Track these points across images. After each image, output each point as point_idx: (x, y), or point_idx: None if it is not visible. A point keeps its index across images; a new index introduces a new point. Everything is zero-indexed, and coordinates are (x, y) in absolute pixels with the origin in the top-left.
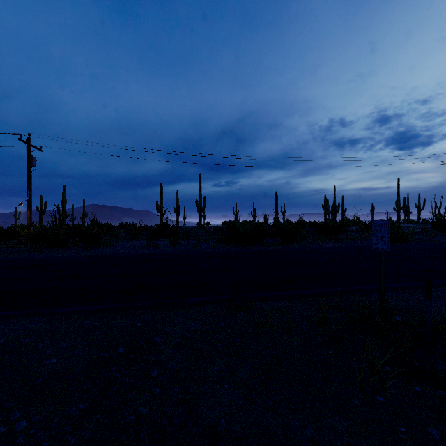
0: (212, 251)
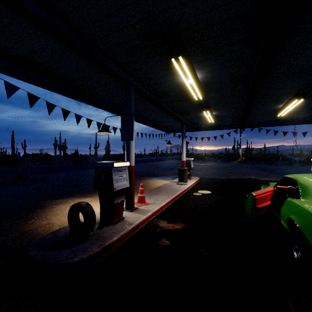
0: None
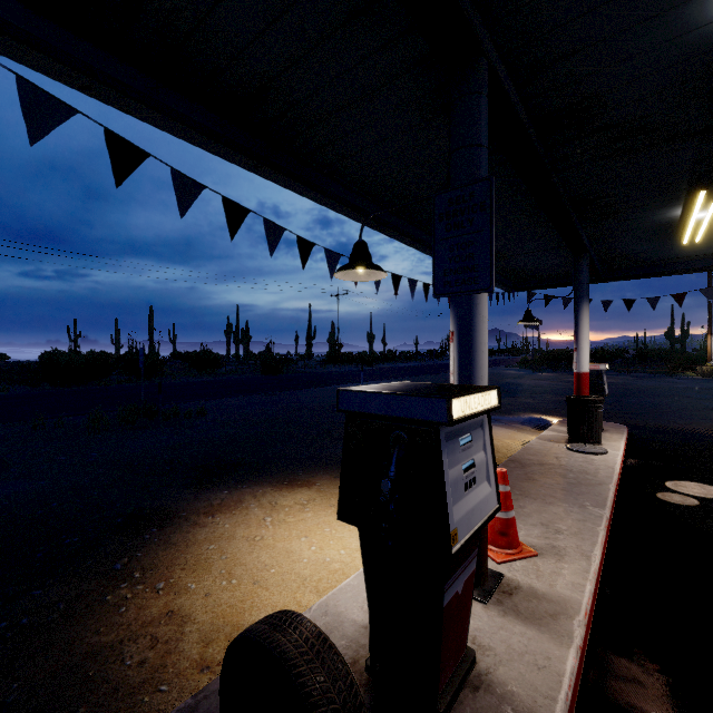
0: None
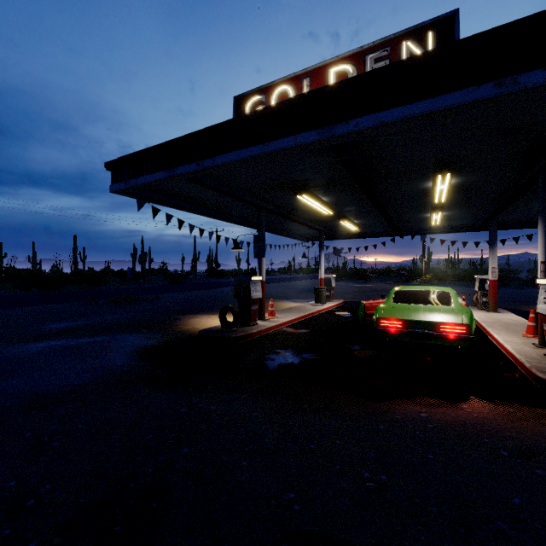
0: (18, 295)
